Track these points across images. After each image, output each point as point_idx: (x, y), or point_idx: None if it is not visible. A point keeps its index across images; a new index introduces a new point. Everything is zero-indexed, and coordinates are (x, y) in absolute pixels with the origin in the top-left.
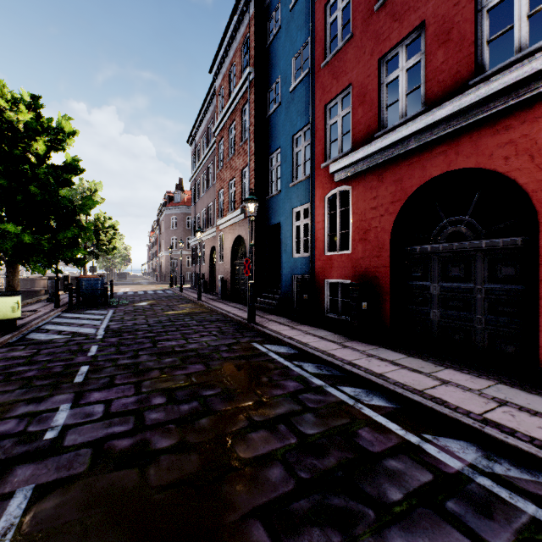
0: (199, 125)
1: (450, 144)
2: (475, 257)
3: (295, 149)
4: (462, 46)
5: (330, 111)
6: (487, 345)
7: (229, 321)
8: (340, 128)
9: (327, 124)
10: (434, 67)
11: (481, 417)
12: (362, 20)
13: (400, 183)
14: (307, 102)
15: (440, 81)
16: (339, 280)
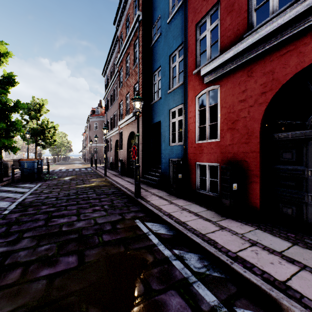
0: (108, 63)
1: None
2: None
3: (171, 65)
4: None
5: (200, 29)
6: None
7: (121, 194)
8: (208, 39)
9: (197, 40)
10: None
11: None
12: None
13: (271, 74)
14: (181, 26)
15: None
16: (208, 163)
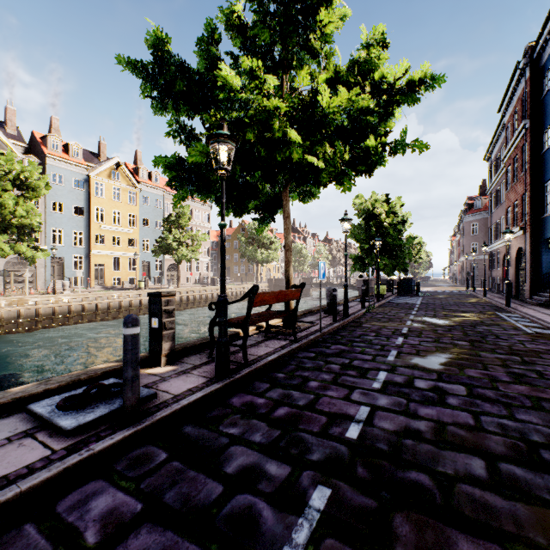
0: (493, 146)
1: None
2: None
3: None
4: None
5: None
6: None
7: (495, 306)
8: None
9: None
10: None
11: None
12: None
13: None
14: None
15: None
16: None
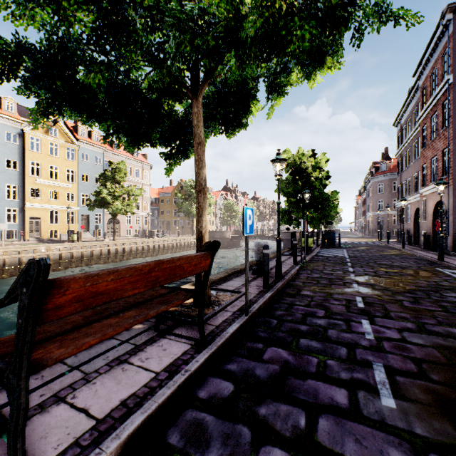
0: (404, 112)
1: None
2: None
3: None
4: None
5: None
6: None
7: (424, 259)
8: None
9: None
10: None
11: None
12: None
13: None
14: None
15: None
16: None
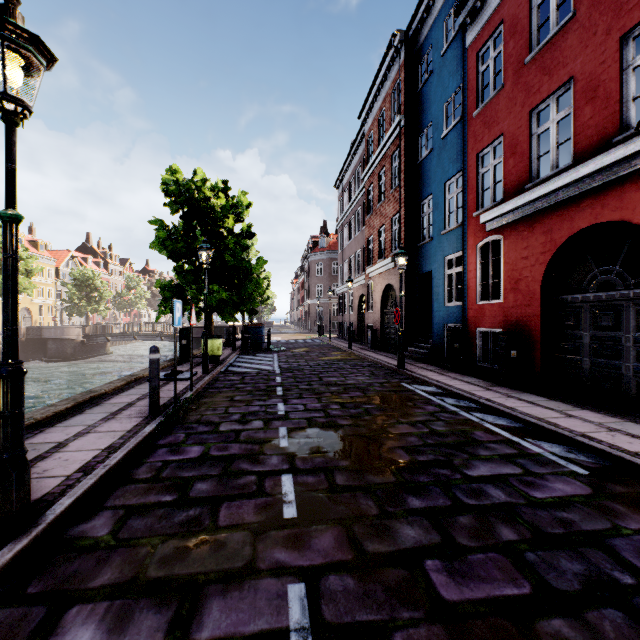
0: (347, 169)
1: (597, 197)
2: (624, 307)
3: (447, 196)
4: (608, 103)
5: (482, 159)
6: (635, 393)
7: (380, 367)
8: (491, 177)
9: (479, 173)
10: (581, 122)
11: (581, 434)
12: (513, 72)
13: (549, 234)
14: (459, 149)
15: (587, 136)
16: (490, 329)
